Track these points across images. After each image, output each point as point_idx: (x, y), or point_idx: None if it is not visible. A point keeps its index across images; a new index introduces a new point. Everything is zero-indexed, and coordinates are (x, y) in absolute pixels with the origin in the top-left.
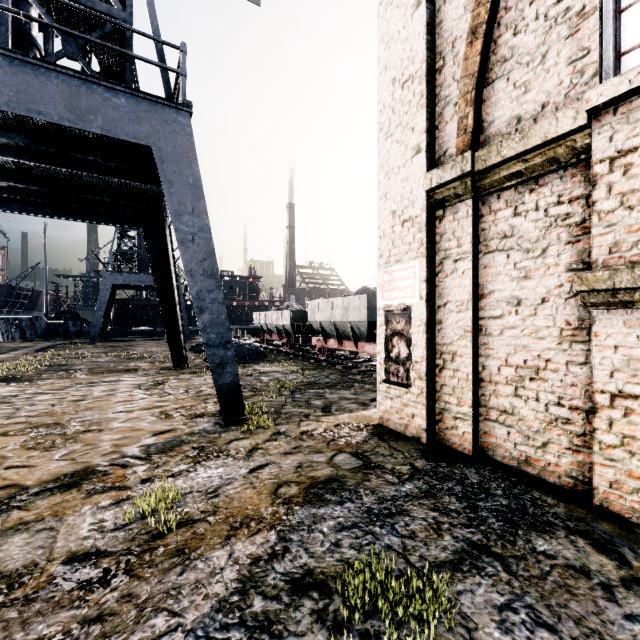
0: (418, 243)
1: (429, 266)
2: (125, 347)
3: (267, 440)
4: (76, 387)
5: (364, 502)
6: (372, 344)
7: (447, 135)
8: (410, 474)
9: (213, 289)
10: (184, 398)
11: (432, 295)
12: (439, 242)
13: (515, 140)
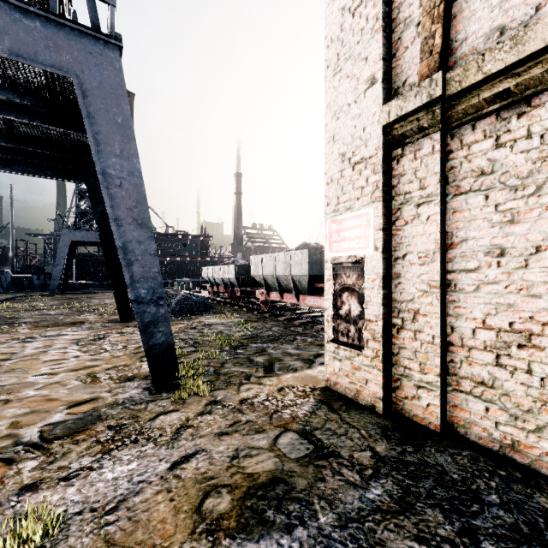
0: (372, 187)
1: (385, 212)
2: (81, 299)
3: (200, 413)
4: (10, 343)
5: (321, 526)
6: (313, 297)
7: (407, 62)
8: (374, 467)
9: (144, 240)
10: (120, 355)
11: (389, 245)
12: (397, 185)
13: (504, 49)
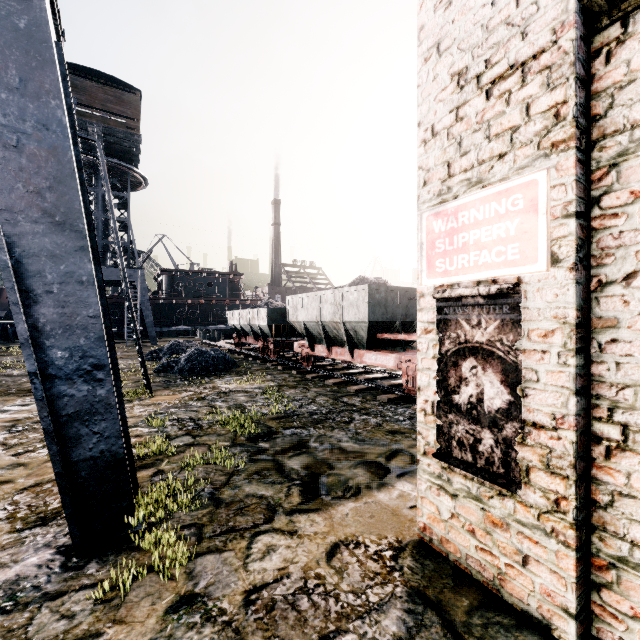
0: (544, 120)
1: (580, 176)
2: None
3: None
4: None
5: None
6: (374, 353)
7: None
8: None
9: (66, 253)
10: None
11: (585, 254)
12: (606, 112)
13: None
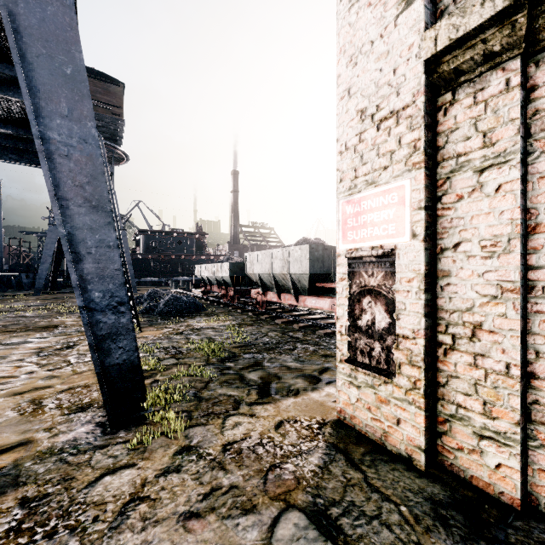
0: (408, 149)
1: (428, 184)
2: (67, 299)
3: (164, 470)
4: None
5: None
6: (314, 298)
7: None
8: None
9: (99, 227)
10: (83, 371)
11: (432, 231)
12: (444, 145)
13: None
